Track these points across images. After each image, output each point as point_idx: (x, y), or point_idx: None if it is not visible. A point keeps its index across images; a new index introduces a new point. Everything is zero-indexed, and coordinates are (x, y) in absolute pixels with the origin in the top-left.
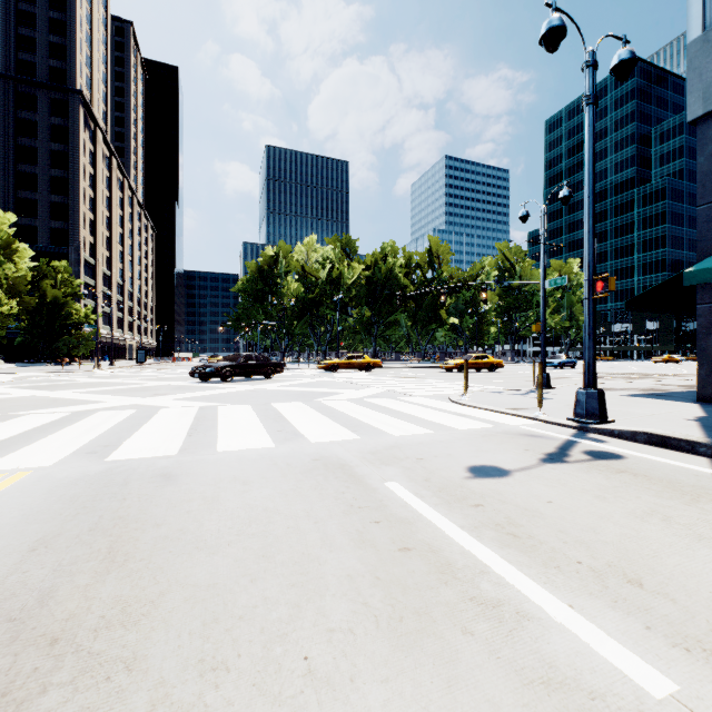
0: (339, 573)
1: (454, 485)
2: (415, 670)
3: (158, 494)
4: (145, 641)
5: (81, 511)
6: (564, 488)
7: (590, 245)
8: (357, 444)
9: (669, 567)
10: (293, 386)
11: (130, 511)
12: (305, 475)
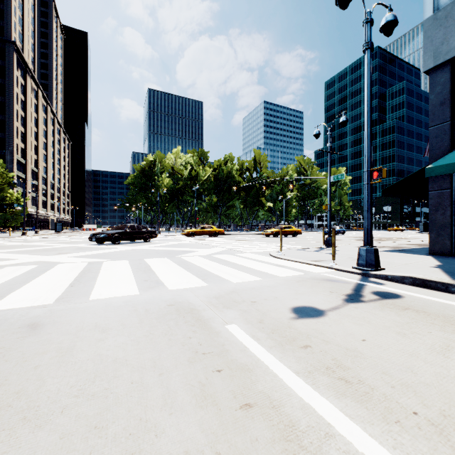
0: (176, 449)
1: (283, 326)
2: None
3: (15, 346)
4: None
5: None
6: (370, 326)
7: (368, 146)
8: (205, 290)
9: None
10: (162, 247)
11: None
12: (159, 320)
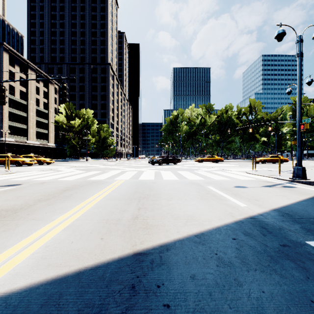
0: (192, 194)
1: (227, 188)
2: (202, 201)
3: (153, 184)
4: (160, 196)
5: (140, 185)
6: (261, 190)
7: (298, 111)
8: (203, 180)
9: (269, 200)
10: (184, 167)
11: (149, 186)
12: (187, 184)
